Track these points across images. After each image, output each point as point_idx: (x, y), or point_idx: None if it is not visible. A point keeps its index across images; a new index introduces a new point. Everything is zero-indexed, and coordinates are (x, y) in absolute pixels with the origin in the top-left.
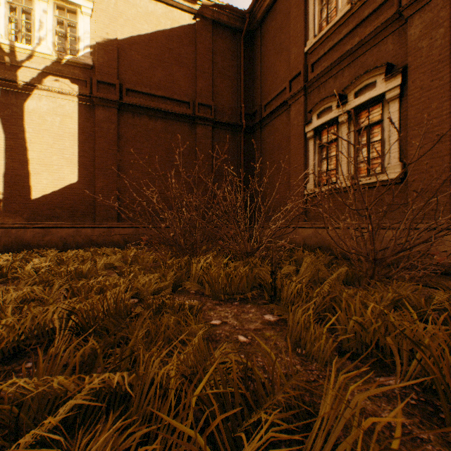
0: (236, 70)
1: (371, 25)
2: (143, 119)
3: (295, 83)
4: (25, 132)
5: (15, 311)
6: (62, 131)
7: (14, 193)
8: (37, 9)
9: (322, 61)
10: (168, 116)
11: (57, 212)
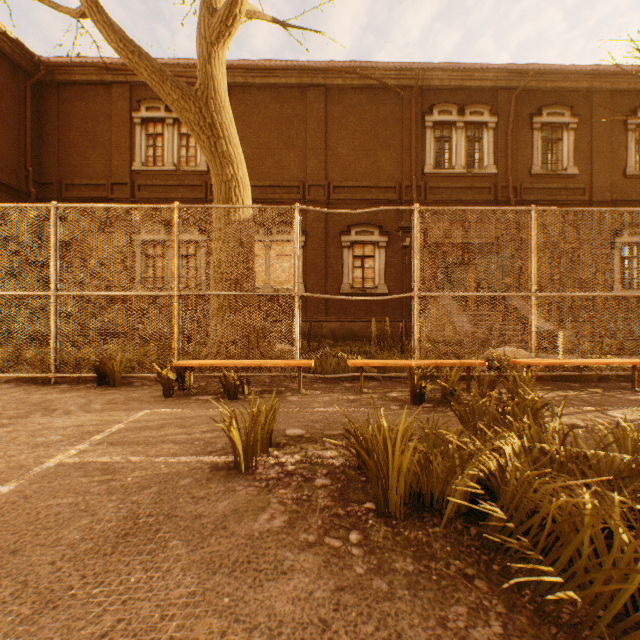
0: (18, 118)
1: (191, 193)
2: None
3: (120, 189)
4: None
5: None
6: None
7: None
8: None
9: (150, 189)
10: None
11: None
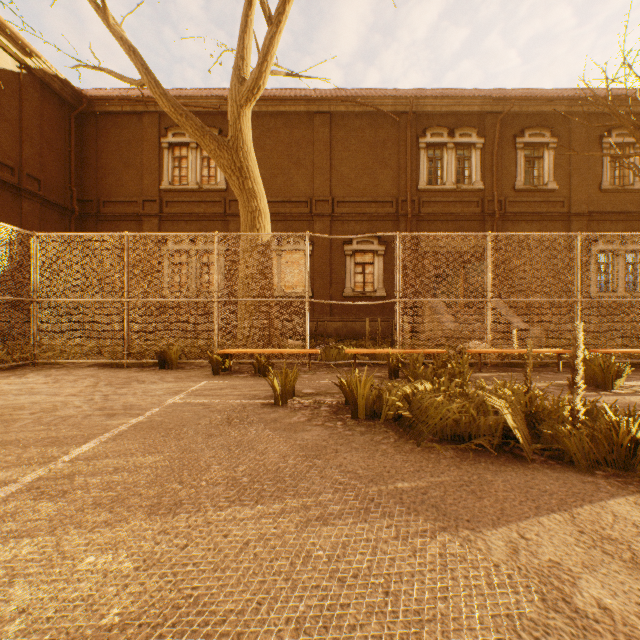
0: (64, 145)
1: (211, 209)
2: None
3: (150, 205)
4: None
5: None
6: None
7: None
8: None
9: (176, 205)
10: None
11: None
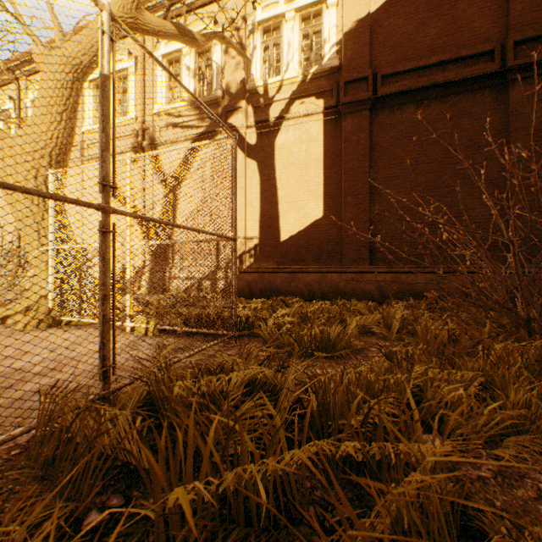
0: None
1: None
2: (405, 111)
3: None
4: (275, 171)
5: (242, 396)
6: (307, 160)
7: (266, 236)
8: (285, 34)
9: None
10: (448, 91)
11: (302, 254)
